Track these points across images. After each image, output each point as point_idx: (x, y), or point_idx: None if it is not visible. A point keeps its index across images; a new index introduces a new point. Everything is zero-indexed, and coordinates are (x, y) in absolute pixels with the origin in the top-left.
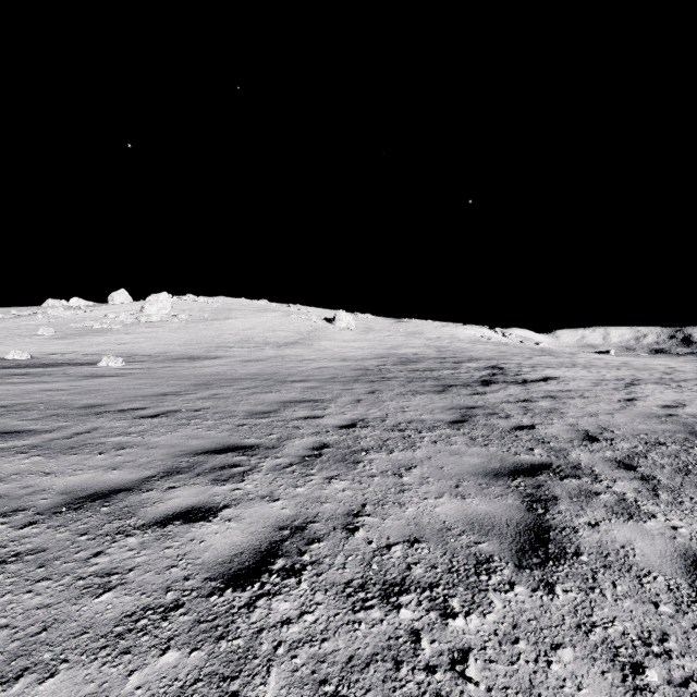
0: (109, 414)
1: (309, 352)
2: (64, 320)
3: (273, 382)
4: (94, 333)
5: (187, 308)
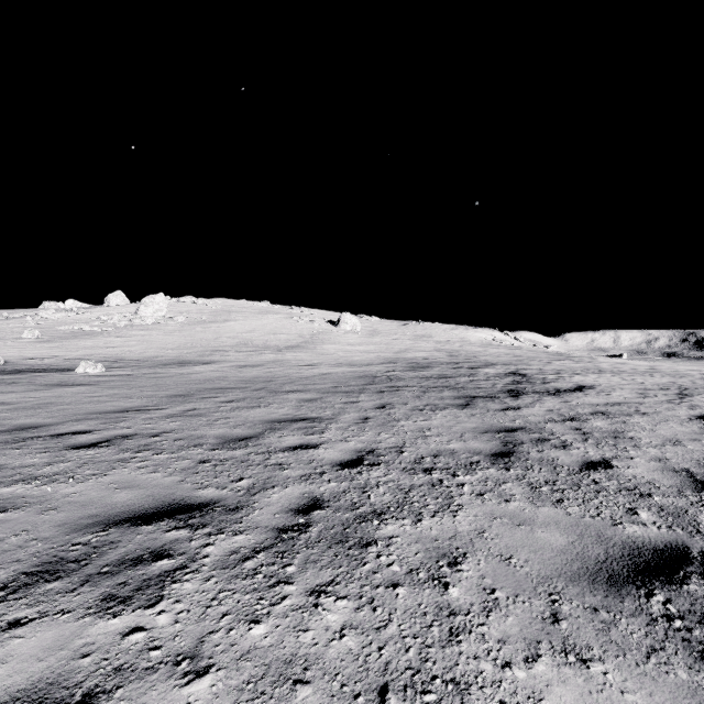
0: (34, 442)
1: (311, 356)
2: (54, 323)
3: (265, 393)
4: (82, 336)
5: (185, 310)
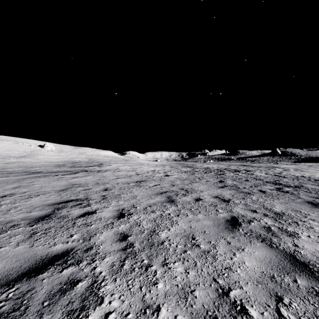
0: None
1: (34, 160)
2: None
3: (29, 167)
4: None
5: None
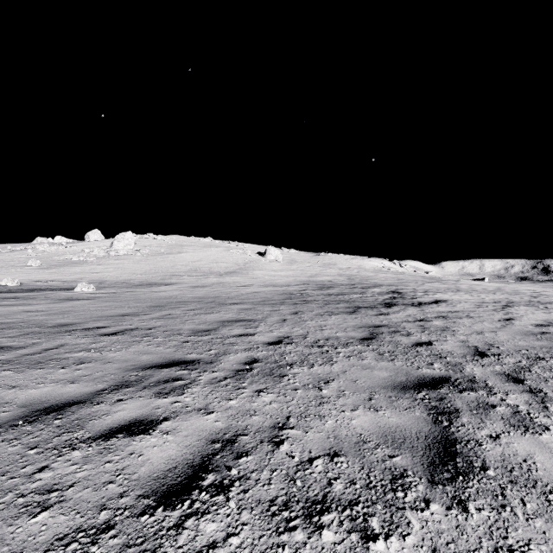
0: (76, 332)
1: (245, 279)
2: (49, 254)
3: (215, 305)
4: (72, 264)
5: (148, 244)
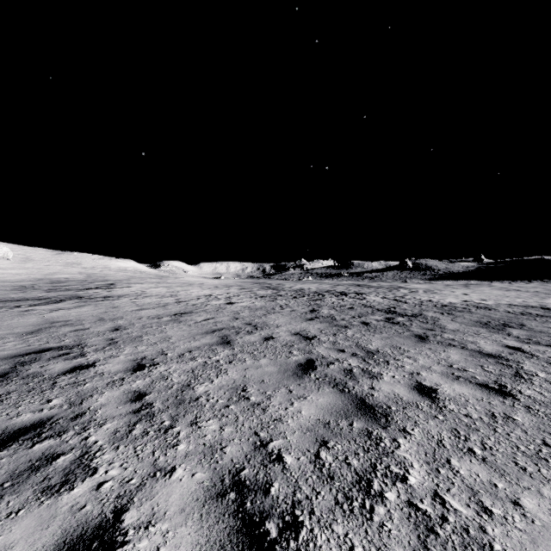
0: None
1: None
2: None
3: None
4: None
5: None
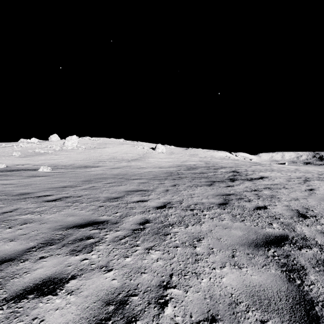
0: (29, 199)
1: (143, 164)
2: (26, 148)
3: (123, 180)
4: (40, 155)
5: (86, 143)
